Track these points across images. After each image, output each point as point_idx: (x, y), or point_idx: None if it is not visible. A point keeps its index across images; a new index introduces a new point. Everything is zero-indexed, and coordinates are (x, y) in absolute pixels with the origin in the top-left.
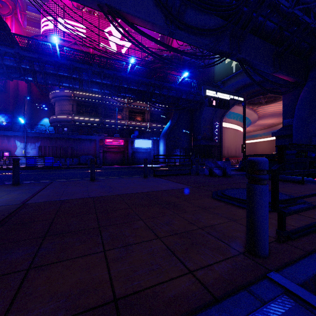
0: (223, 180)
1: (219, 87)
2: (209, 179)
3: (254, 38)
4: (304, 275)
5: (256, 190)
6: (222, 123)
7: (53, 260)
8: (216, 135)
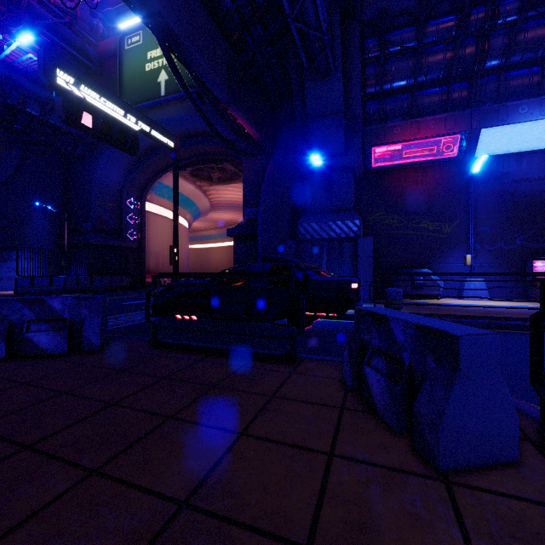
0: (6, 409)
1: None
2: None
3: None
4: None
5: None
6: (147, 204)
7: None
8: (131, 226)
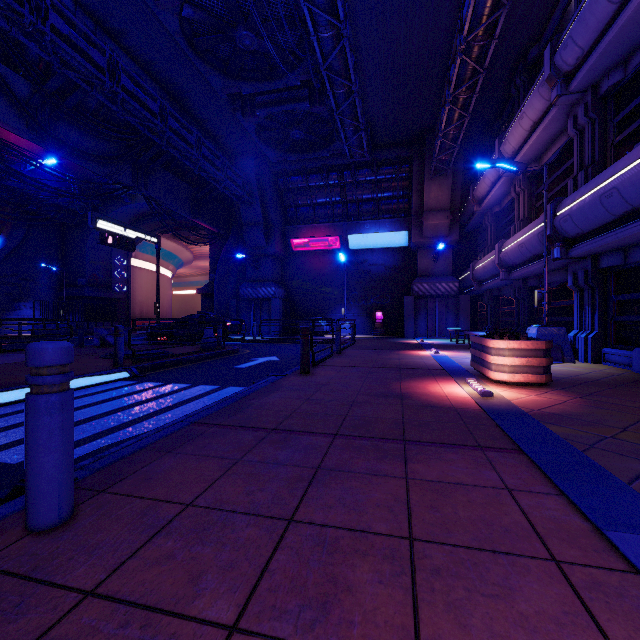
0: None
1: (124, 200)
2: (99, 349)
3: (165, 173)
4: (134, 367)
5: (118, 339)
6: (132, 260)
7: (0, 379)
8: (119, 280)
